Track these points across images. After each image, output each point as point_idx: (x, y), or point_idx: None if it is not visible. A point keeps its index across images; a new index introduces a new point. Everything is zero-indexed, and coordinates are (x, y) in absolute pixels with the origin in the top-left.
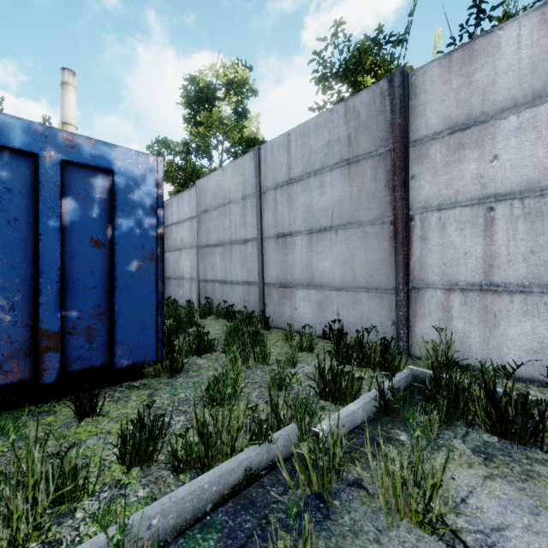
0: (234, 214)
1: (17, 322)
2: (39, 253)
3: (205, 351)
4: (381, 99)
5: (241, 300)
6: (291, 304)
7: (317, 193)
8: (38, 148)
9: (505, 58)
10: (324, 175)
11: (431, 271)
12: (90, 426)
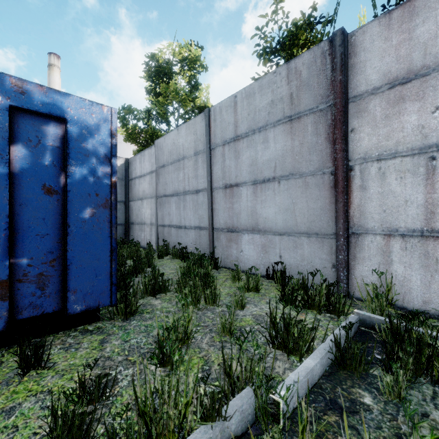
0: (187, 168)
1: None
2: None
3: (160, 291)
4: (322, 59)
5: (194, 242)
6: (237, 247)
7: (261, 148)
8: None
9: None
10: (268, 132)
11: (370, 218)
12: (31, 383)
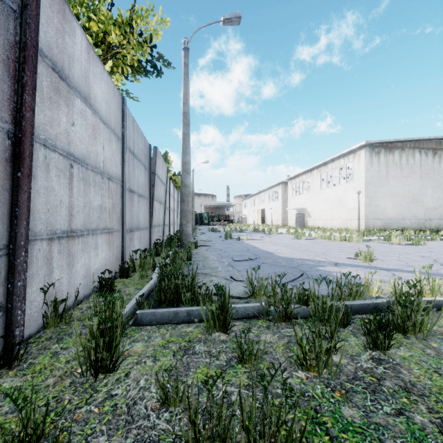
0: None
1: None
2: None
3: None
4: None
5: None
6: None
7: None
8: None
9: (78, 49)
10: None
11: (39, 219)
12: None
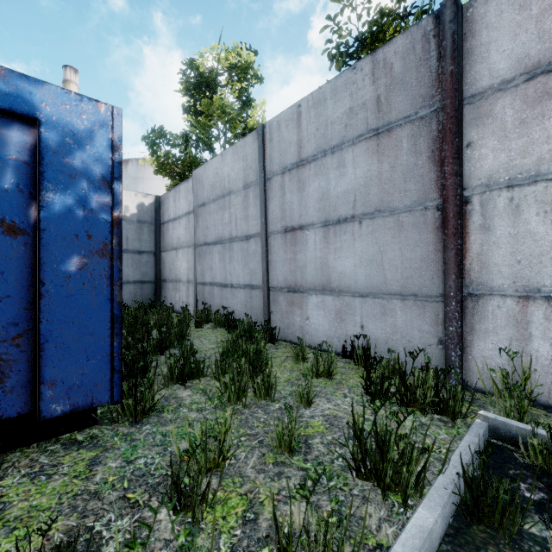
0: (234, 206)
1: None
2: None
3: (192, 376)
4: (423, 44)
5: (243, 306)
6: (302, 312)
7: (334, 175)
8: None
9: None
10: (345, 152)
11: (497, 272)
12: None
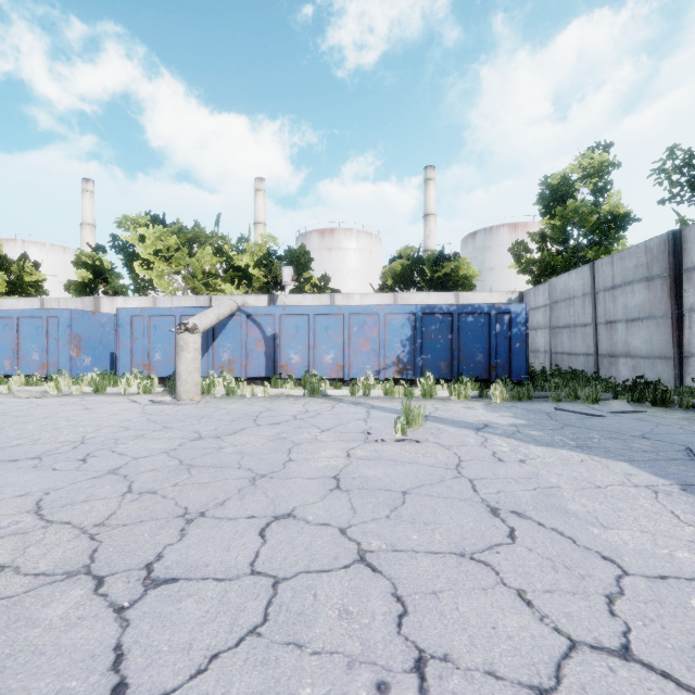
0: (576, 306)
1: (485, 362)
2: (490, 342)
3: None
4: (663, 245)
5: (582, 366)
6: (615, 368)
7: (630, 297)
8: (490, 311)
9: None
10: (634, 286)
11: (693, 347)
12: None
